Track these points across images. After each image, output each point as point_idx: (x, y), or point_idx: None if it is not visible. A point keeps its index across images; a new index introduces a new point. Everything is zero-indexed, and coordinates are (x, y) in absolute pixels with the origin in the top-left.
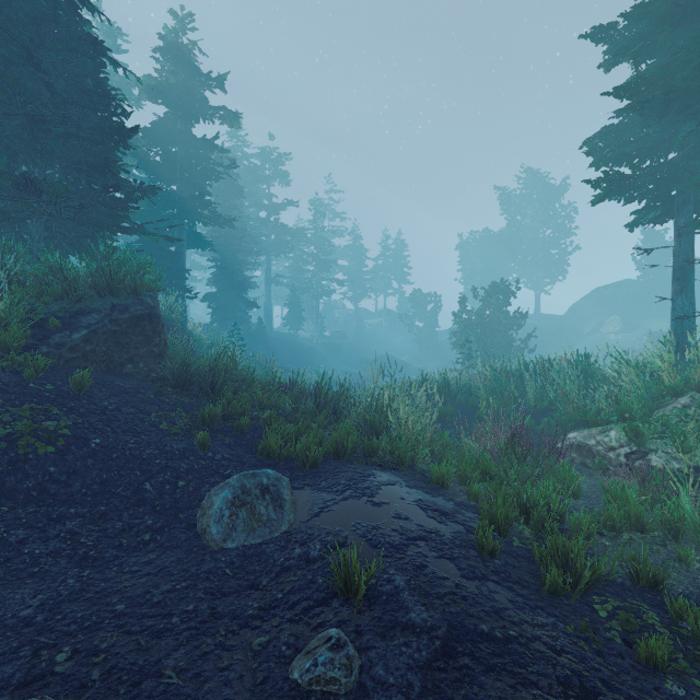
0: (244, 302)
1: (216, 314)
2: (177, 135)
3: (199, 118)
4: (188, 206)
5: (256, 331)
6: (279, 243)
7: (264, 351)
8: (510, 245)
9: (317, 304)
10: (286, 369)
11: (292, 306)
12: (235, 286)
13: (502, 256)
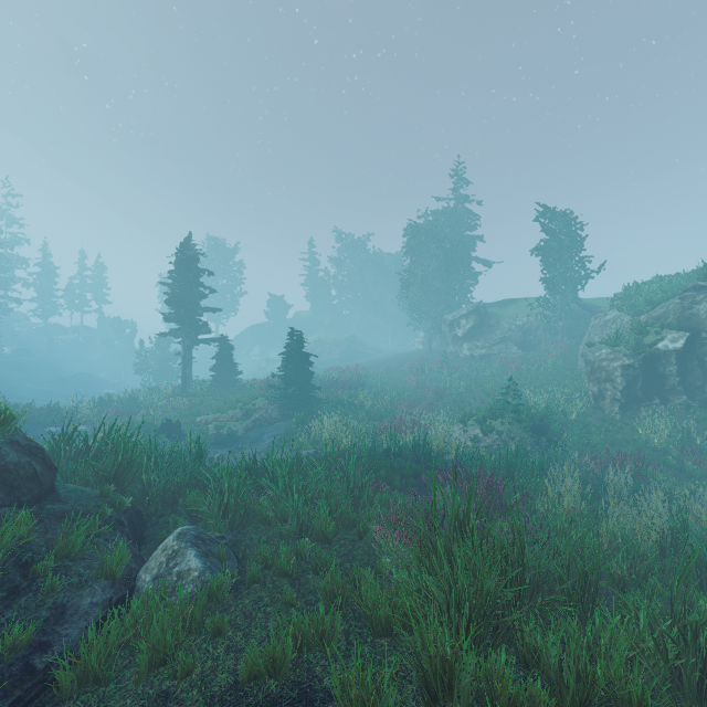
0: None
1: None
2: None
3: None
4: None
5: None
6: None
7: None
8: None
9: None
10: None
11: None
12: None
13: None
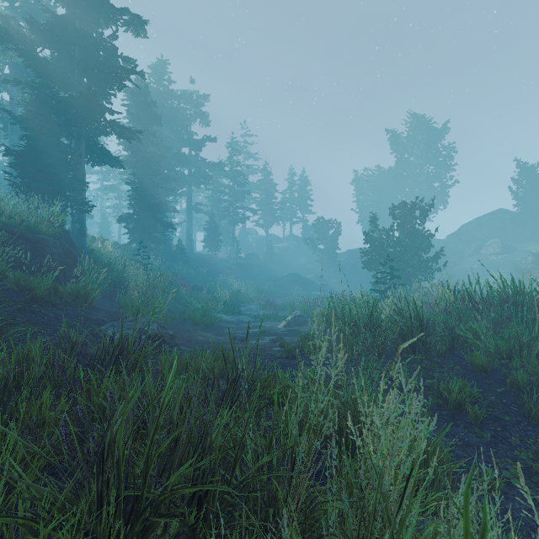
0: (161, 223)
1: (133, 235)
2: (71, 32)
3: (98, 19)
4: (86, 113)
5: (175, 252)
6: (199, 175)
7: (182, 270)
8: (399, 179)
9: (233, 229)
10: (200, 287)
11: (210, 231)
12: (150, 207)
13: (391, 189)
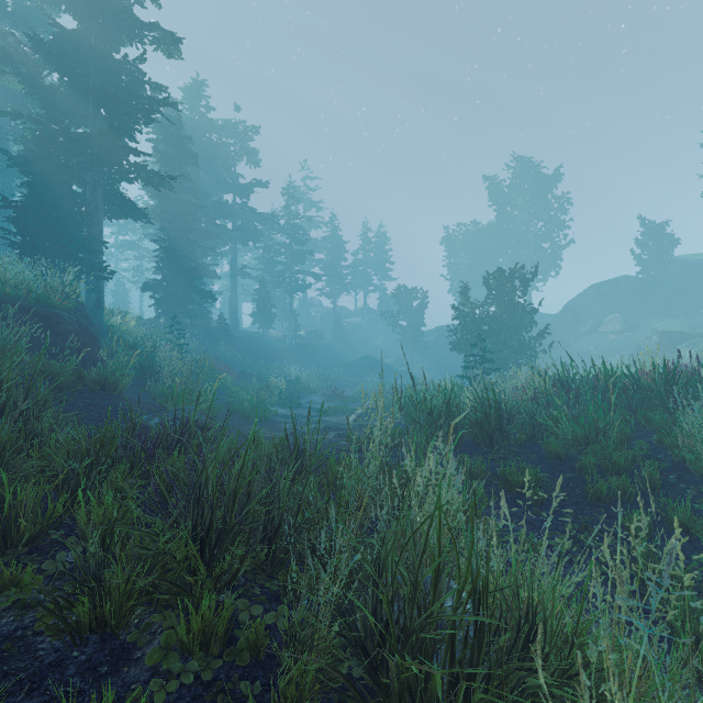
0: (197, 293)
1: (161, 307)
2: (86, 52)
3: (120, 35)
4: (105, 154)
5: (216, 329)
6: (246, 229)
7: (224, 352)
8: (500, 238)
9: (291, 300)
10: (248, 374)
11: (261, 302)
12: (184, 271)
13: (491, 250)
